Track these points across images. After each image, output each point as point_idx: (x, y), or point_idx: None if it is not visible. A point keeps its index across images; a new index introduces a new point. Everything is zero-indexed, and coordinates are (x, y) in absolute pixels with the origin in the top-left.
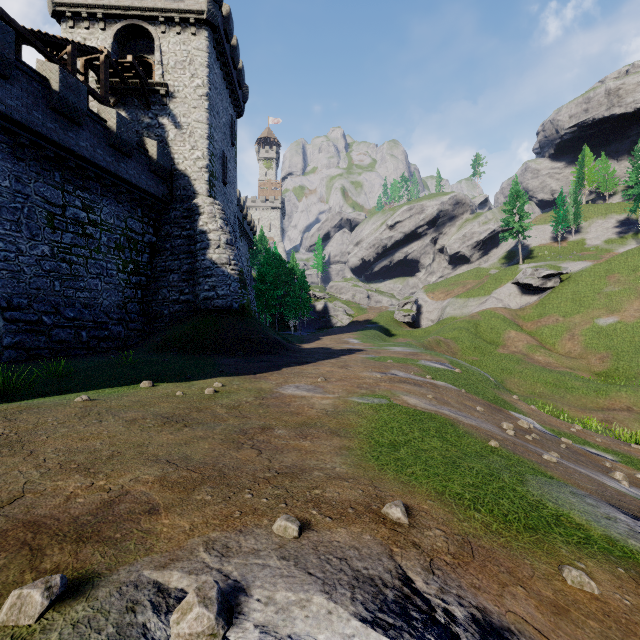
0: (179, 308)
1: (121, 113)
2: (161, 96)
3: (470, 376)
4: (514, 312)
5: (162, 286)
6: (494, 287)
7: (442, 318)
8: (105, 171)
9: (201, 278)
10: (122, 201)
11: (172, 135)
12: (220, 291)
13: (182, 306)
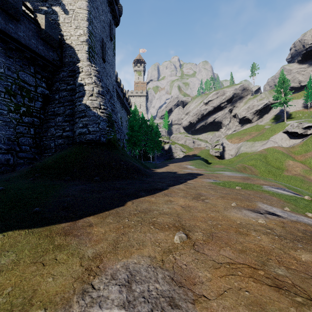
0: (62, 142)
1: (27, 4)
2: None
3: None
4: (287, 149)
5: (50, 125)
6: (271, 135)
7: (238, 153)
8: None
9: (77, 118)
10: (12, 56)
11: (62, 19)
12: (91, 128)
13: (64, 140)
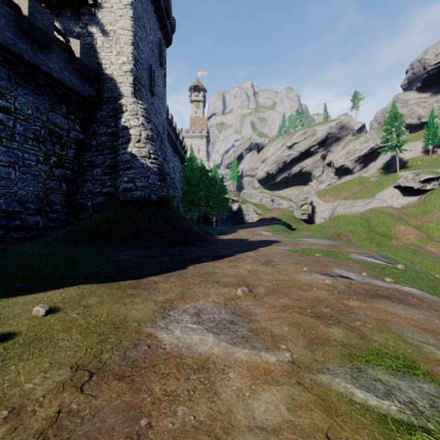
0: (101, 200)
1: (55, 24)
2: (90, 6)
3: (418, 274)
4: (399, 210)
5: (87, 179)
6: (377, 190)
7: (333, 216)
8: (17, 57)
9: (121, 171)
10: (41, 93)
11: (100, 42)
12: (138, 183)
13: (104, 198)
